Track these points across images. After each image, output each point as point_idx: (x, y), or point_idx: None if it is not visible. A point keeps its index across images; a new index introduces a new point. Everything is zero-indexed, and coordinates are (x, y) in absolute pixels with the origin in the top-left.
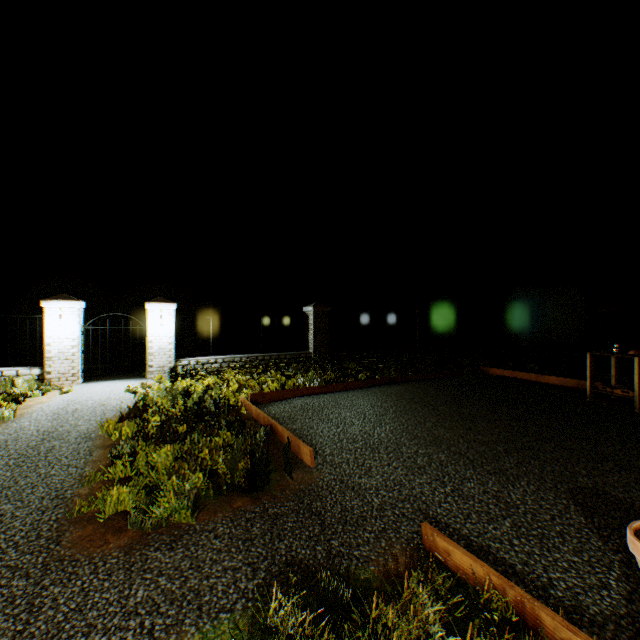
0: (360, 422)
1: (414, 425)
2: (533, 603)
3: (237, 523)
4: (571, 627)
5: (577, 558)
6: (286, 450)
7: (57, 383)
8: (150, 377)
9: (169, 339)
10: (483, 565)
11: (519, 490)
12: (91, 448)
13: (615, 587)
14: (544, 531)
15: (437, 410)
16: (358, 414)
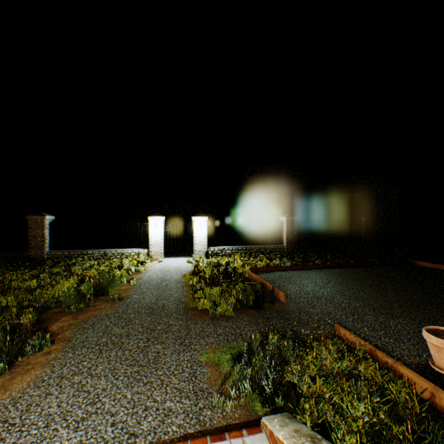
0: (312, 285)
1: (345, 289)
2: (374, 349)
3: (251, 317)
4: (387, 356)
5: (411, 346)
6: (271, 292)
7: (154, 257)
8: (195, 256)
9: (204, 236)
10: (358, 338)
11: (395, 321)
12: (182, 286)
13: (424, 356)
14: (400, 336)
15: (363, 283)
16: (311, 282)
